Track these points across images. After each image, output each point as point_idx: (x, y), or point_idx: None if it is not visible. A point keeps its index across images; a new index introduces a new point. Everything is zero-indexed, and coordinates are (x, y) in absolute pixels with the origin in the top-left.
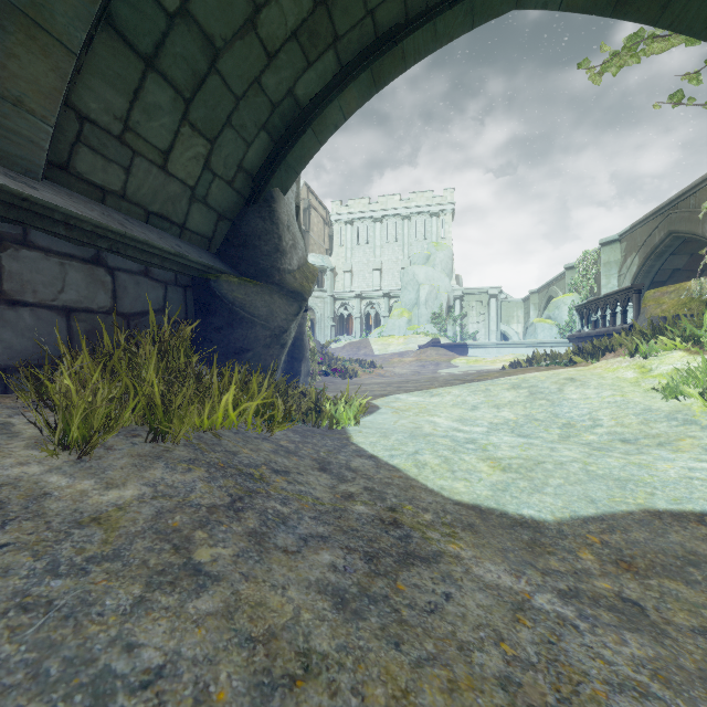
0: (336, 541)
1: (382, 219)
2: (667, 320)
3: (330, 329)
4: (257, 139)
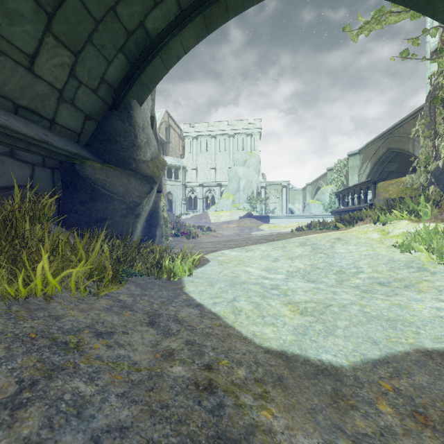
0: (137, 434)
1: (216, 136)
2: (396, 200)
3: (183, 206)
4: (116, 59)
